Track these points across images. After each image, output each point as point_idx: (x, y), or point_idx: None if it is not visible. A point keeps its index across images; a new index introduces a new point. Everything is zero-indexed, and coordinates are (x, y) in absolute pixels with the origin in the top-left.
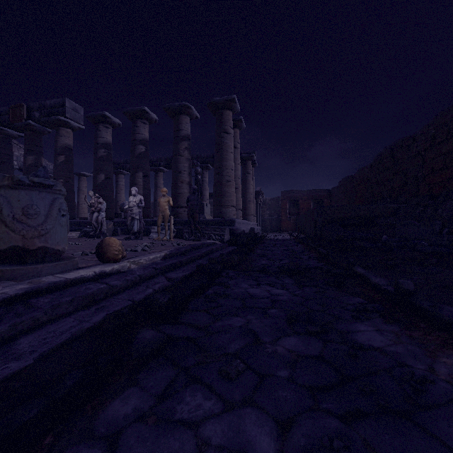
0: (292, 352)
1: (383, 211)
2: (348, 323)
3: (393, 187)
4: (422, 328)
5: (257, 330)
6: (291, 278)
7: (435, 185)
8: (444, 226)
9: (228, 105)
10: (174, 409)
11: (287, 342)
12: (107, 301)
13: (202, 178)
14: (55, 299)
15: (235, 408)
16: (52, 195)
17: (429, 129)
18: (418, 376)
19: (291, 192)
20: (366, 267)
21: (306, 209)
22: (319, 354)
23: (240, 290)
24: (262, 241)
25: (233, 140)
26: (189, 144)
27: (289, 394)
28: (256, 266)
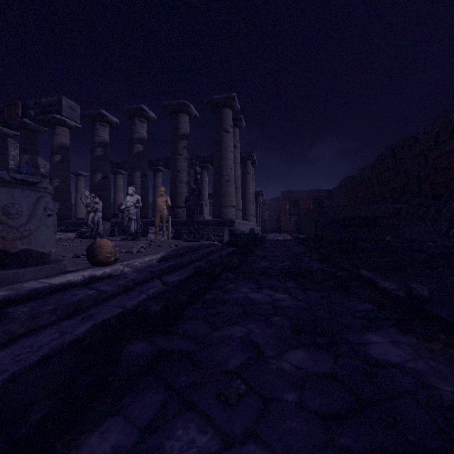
0: (300, 369)
1: (386, 212)
2: (359, 333)
3: (395, 187)
4: (442, 339)
5: (260, 342)
6: (294, 281)
7: (439, 184)
8: (451, 226)
9: (227, 103)
10: (162, 446)
11: (293, 357)
12: (96, 309)
13: (201, 178)
14: (36, 307)
15: (235, 445)
16: (37, 193)
17: (432, 128)
18: (449, 402)
19: (291, 192)
20: (371, 270)
21: (306, 209)
22: (330, 371)
23: (240, 295)
24: (262, 241)
25: (233, 139)
26: (188, 143)
27: (299, 425)
28: (257, 268)
